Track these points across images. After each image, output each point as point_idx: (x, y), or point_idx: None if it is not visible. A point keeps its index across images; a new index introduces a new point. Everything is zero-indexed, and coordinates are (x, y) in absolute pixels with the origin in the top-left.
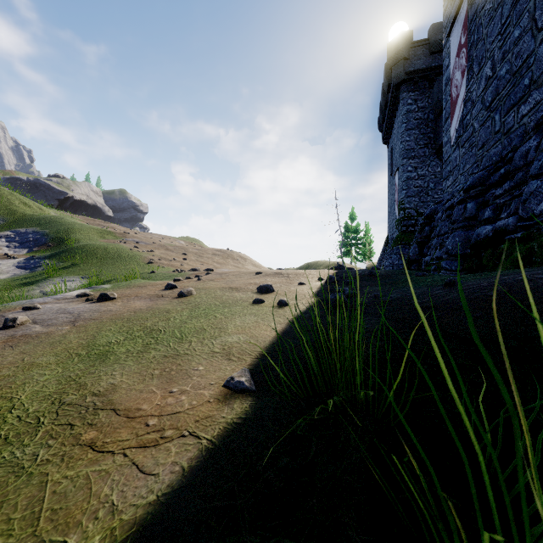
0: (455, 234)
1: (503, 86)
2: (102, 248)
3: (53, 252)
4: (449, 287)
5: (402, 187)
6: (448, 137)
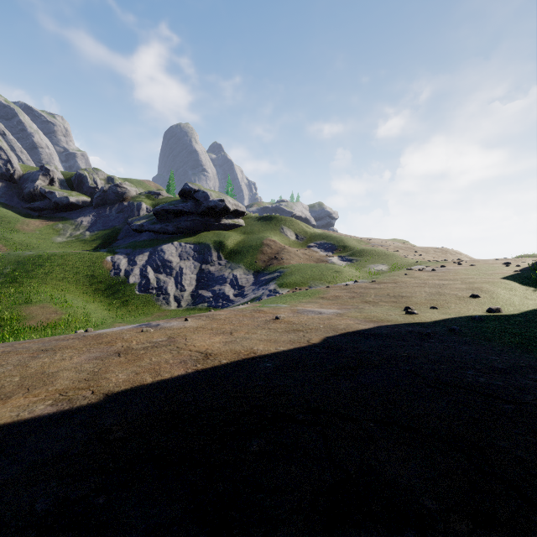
0: None
1: None
2: (372, 250)
3: (348, 253)
4: None
5: None
6: None
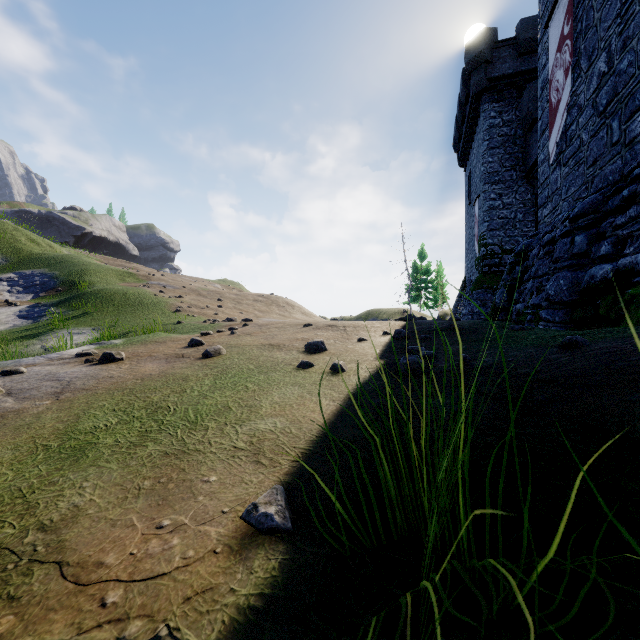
0: (558, 276)
1: (624, 83)
2: (120, 293)
3: (62, 298)
4: (569, 349)
5: (483, 219)
6: (545, 153)
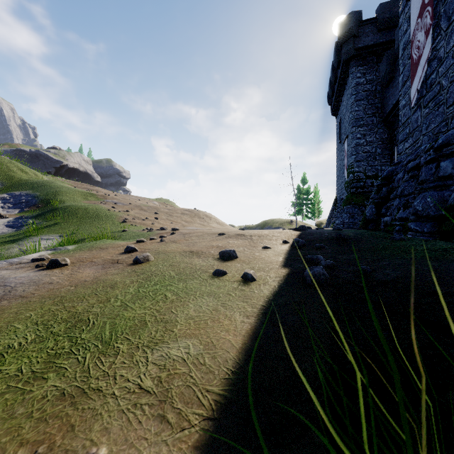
0: (425, 194)
1: None
2: (83, 208)
3: (39, 212)
4: None
5: (351, 153)
6: (406, 99)
